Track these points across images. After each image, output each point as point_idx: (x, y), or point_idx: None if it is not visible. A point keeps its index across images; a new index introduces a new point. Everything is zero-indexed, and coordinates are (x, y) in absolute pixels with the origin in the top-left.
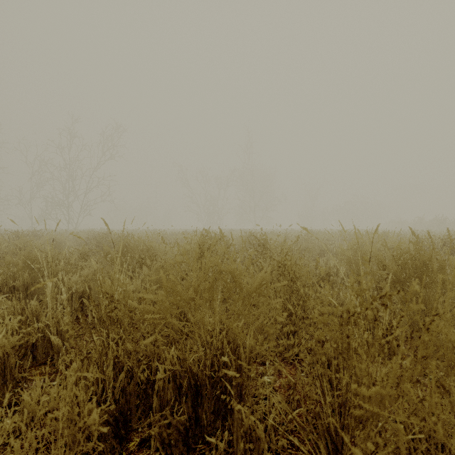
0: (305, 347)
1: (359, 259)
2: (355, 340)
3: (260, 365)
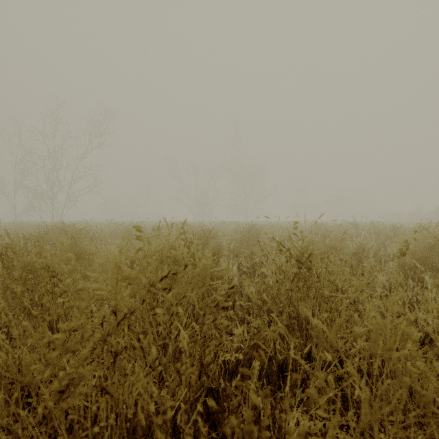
0: None
1: None
2: None
3: None
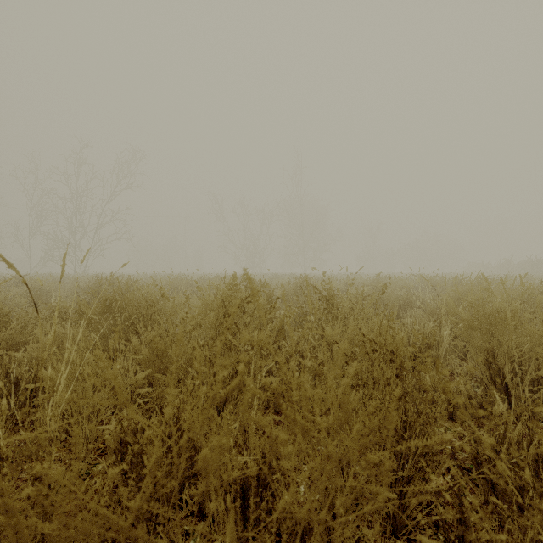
0: (432, 520)
1: (484, 323)
2: None
3: None
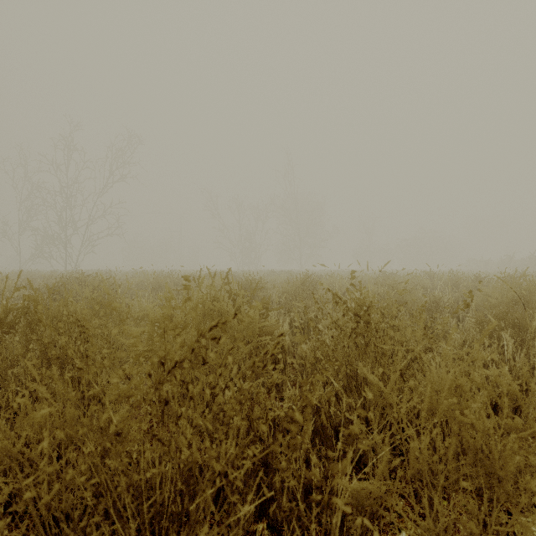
0: None
1: None
2: None
3: None
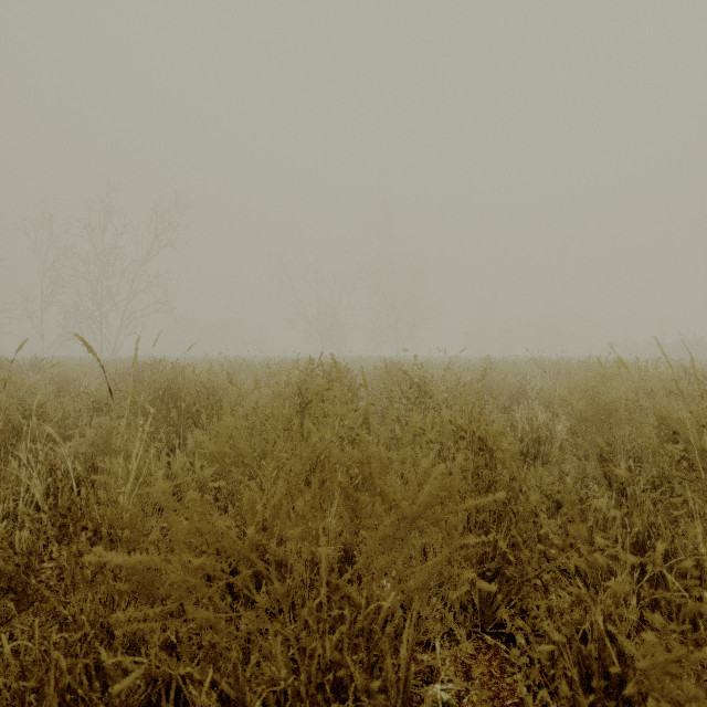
0: (518, 610)
1: (599, 414)
2: (706, 669)
3: (423, 648)
